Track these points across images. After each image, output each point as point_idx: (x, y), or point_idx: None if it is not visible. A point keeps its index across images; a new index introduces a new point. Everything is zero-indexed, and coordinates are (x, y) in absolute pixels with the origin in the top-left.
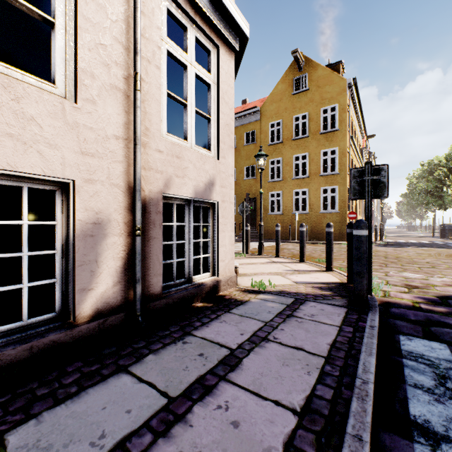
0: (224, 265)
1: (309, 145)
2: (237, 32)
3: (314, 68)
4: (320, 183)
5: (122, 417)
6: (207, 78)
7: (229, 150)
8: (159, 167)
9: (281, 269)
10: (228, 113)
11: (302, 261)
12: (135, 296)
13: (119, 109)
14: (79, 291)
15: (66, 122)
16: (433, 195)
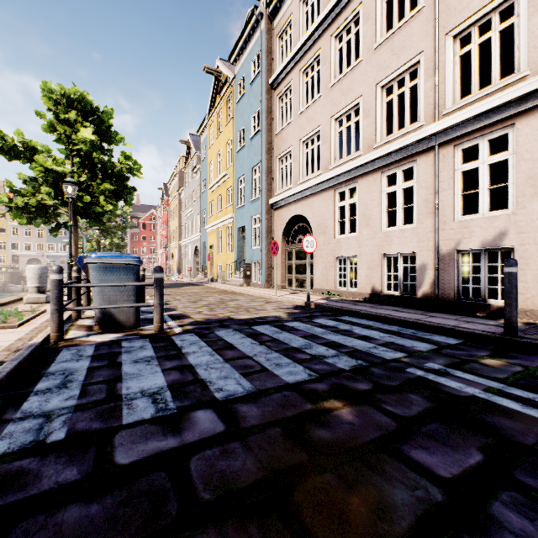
0: (524, 298)
1: None
2: (534, 92)
3: None
4: None
5: (388, 308)
6: (503, 156)
7: (532, 198)
8: (451, 237)
9: None
10: (531, 166)
11: None
12: (435, 295)
13: (431, 221)
14: (417, 287)
15: (414, 234)
16: None
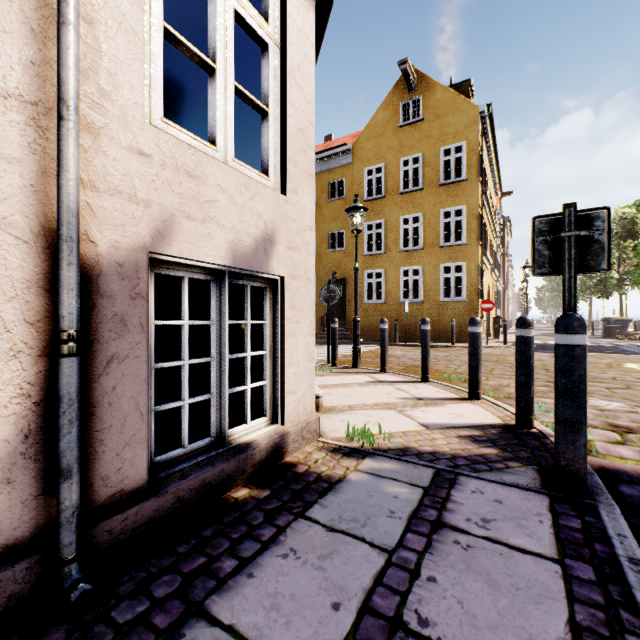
0: (296, 401)
1: (424, 202)
2: None
3: (431, 88)
4: (439, 258)
5: None
6: (262, 28)
7: (304, 180)
8: (139, 189)
9: (394, 396)
10: (303, 108)
11: (425, 380)
12: (60, 514)
13: (8, 18)
14: None
15: None
16: (592, 278)
